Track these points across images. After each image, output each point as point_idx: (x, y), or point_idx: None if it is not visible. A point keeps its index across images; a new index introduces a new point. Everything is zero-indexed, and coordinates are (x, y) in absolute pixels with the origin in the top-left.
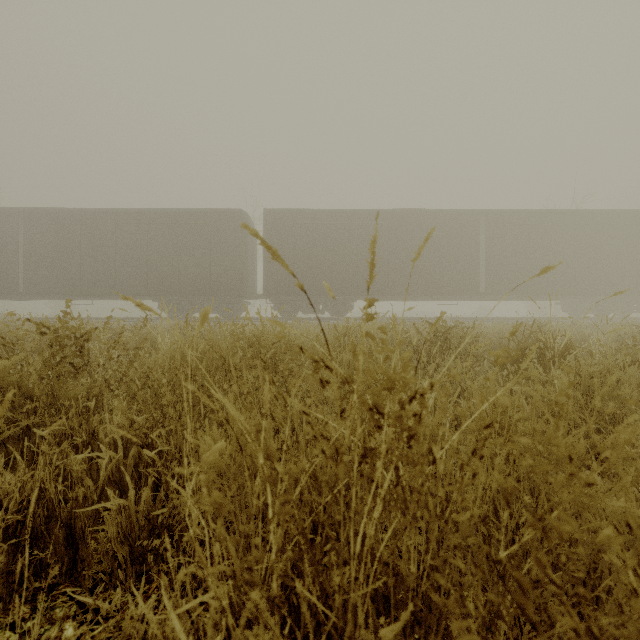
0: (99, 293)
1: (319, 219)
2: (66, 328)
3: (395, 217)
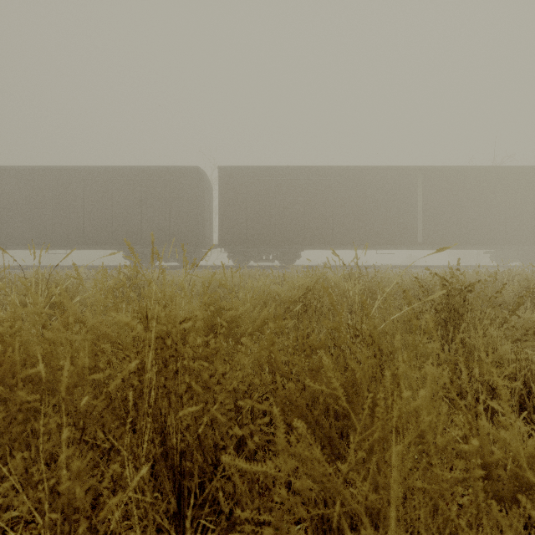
0: (68, 243)
1: (269, 175)
2: None
3: (339, 173)
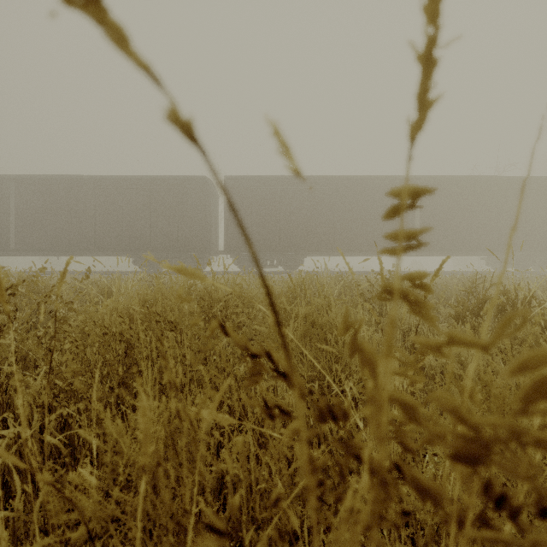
0: (81, 250)
1: (273, 185)
2: None
3: (340, 183)
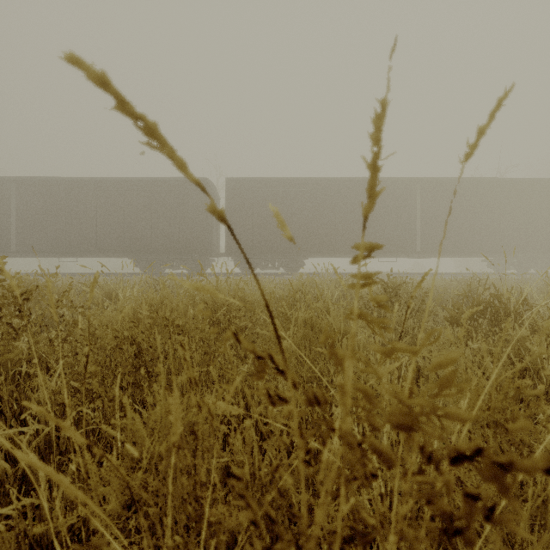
0: (82, 251)
1: (275, 186)
2: (2, 286)
3: (341, 185)
